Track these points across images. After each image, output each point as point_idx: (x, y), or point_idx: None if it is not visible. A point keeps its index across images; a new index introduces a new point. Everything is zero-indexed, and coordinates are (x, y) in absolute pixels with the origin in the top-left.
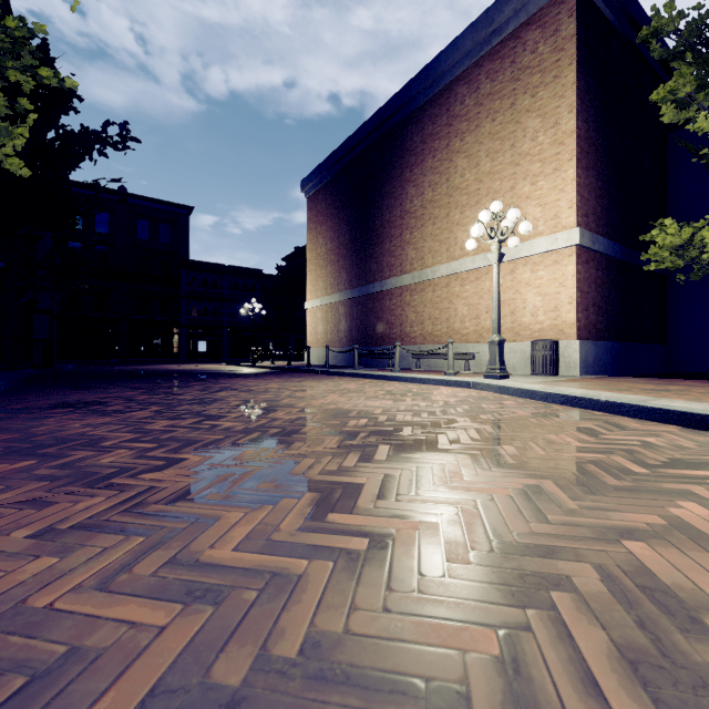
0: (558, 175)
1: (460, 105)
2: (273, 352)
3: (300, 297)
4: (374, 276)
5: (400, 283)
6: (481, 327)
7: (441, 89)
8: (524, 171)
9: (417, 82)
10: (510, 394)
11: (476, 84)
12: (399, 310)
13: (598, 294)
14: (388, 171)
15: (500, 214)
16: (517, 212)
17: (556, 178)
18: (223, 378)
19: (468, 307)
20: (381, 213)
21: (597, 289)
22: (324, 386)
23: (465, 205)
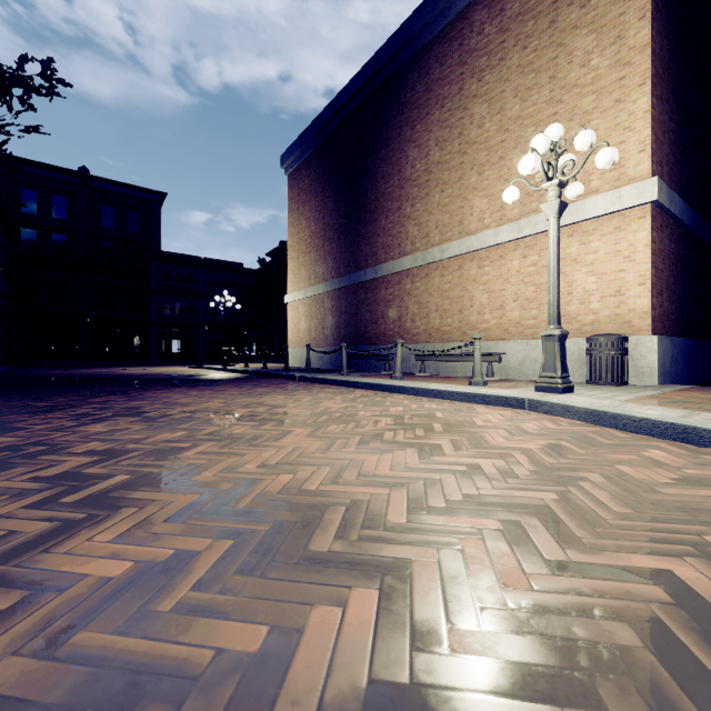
0: (623, 108)
1: (477, 36)
2: (246, 353)
3: (285, 293)
4: (367, 261)
5: (398, 267)
6: (506, 320)
7: (452, 19)
8: (570, 108)
9: (420, 14)
10: (619, 428)
11: (500, 5)
12: (397, 301)
13: (671, 273)
14: (383, 131)
15: (560, 143)
16: (593, 134)
17: (619, 113)
18: (159, 388)
19: (488, 294)
20: (375, 184)
21: (670, 267)
22: (292, 404)
23: (485, 163)
